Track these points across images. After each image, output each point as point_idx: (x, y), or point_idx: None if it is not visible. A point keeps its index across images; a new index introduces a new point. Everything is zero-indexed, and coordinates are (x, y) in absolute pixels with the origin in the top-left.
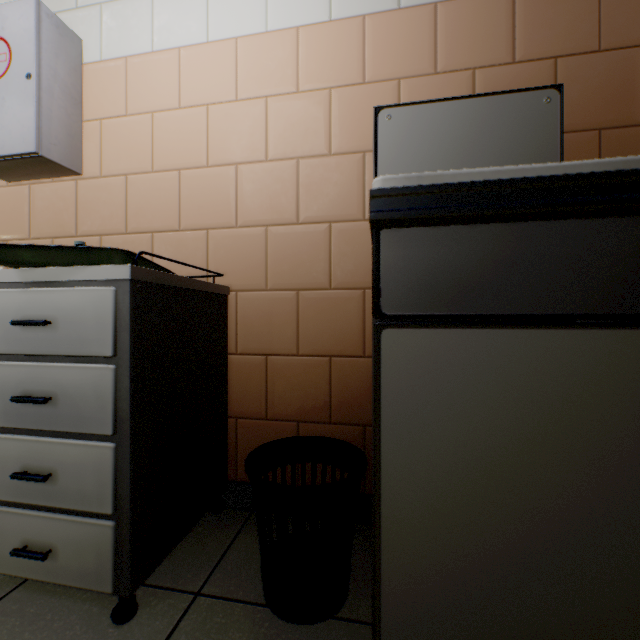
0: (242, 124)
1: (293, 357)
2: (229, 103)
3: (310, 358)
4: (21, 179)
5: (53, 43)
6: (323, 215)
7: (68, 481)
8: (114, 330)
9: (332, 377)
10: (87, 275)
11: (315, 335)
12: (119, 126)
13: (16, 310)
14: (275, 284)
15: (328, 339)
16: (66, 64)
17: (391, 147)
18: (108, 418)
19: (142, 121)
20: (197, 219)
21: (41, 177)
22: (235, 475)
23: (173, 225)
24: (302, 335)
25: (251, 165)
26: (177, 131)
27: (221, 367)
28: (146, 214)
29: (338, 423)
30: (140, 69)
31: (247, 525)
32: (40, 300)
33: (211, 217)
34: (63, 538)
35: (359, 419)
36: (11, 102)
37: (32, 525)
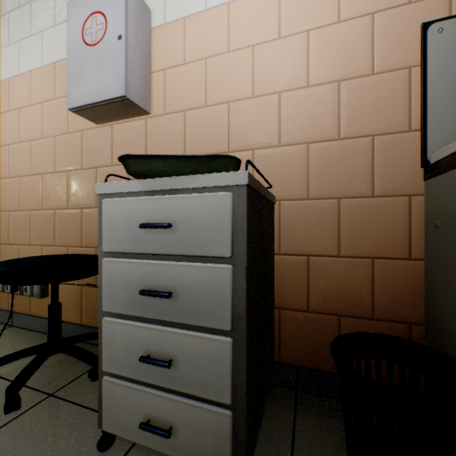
0: (284, 57)
1: (334, 258)
2: (272, 41)
3: (351, 259)
4: (106, 121)
5: (134, 11)
6: (365, 130)
7: (187, 368)
8: (231, 232)
9: (374, 277)
10: (203, 182)
11: (356, 238)
12: (178, 73)
13: (139, 215)
14: (316, 194)
15: (370, 242)
16: (141, 28)
17: (442, 58)
18: (226, 314)
19: (197, 67)
20: (244, 142)
21: (121, 118)
22: (278, 357)
23: (223, 148)
24: (343, 238)
25: (293, 92)
26: (226, 71)
27: (272, 265)
28: (200, 141)
29: (381, 319)
30: (195, 25)
31: (299, 405)
32: (161, 206)
33: (256, 139)
34: (182, 418)
35: (404, 317)
36: (107, 59)
37: (153, 402)
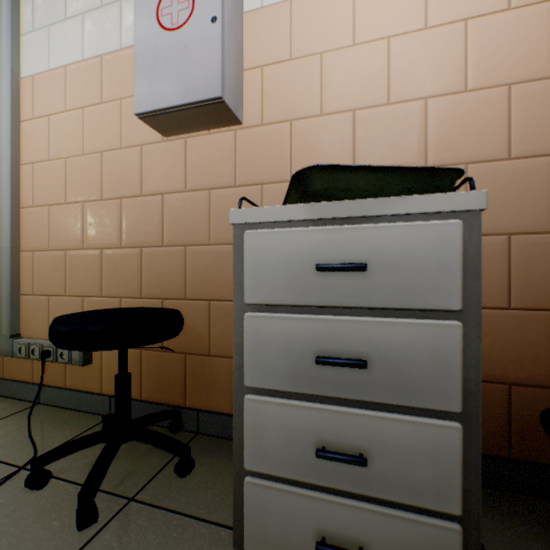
0: (433, 53)
1: (502, 310)
2: (416, 32)
3: (526, 312)
4: (179, 133)
5: None
6: (545, 147)
7: (387, 465)
8: (461, 276)
9: None
10: (412, 207)
11: (533, 286)
12: (282, 71)
13: (307, 253)
14: None
15: None
16: (235, 10)
17: None
18: (453, 390)
19: (309, 63)
20: (375, 161)
21: (200, 129)
22: None
23: None
24: (515, 286)
25: (445, 97)
26: (350, 69)
27: None
28: (313, 159)
29: None
30: (306, 10)
31: None
32: (343, 240)
33: (393, 158)
34: (379, 535)
35: None
36: (194, 49)
37: (331, 513)
